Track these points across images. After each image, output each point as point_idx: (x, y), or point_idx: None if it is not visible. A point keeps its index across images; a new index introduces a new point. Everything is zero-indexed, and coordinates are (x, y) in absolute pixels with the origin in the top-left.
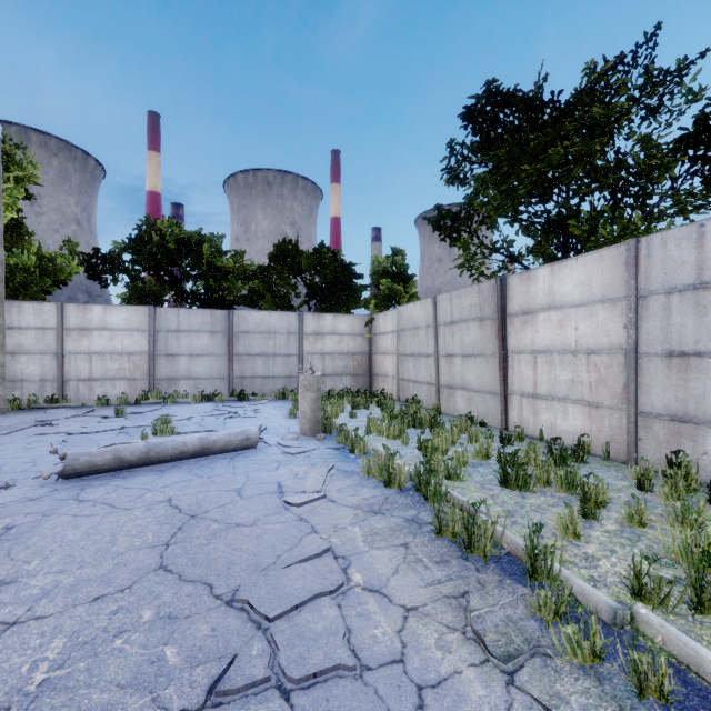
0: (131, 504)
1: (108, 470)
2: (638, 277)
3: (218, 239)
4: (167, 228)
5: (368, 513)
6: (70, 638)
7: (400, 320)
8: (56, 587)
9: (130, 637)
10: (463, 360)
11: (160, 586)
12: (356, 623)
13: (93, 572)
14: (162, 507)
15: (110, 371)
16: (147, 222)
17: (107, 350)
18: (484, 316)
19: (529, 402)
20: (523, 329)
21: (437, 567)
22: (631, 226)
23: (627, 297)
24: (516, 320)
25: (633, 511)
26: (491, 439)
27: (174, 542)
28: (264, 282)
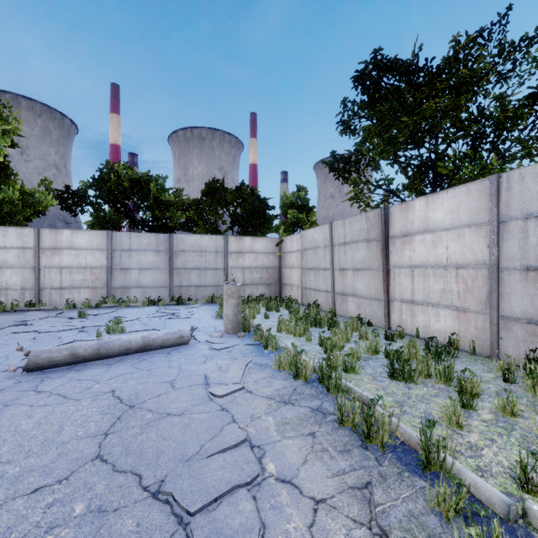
0: (80, 395)
1: (65, 364)
2: (499, 205)
3: (162, 179)
4: (122, 170)
5: (279, 403)
6: (3, 534)
7: (303, 241)
8: (1, 478)
9: (60, 533)
10: (354, 273)
11: (95, 476)
12: (270, 517)
13: (37, 462)
14: (106, 397)
15: (76, 281)
16: (107, 166)
17: (74, 265)
18: (371, 238)
19: (407, 307)
20: (403, 248)
21: (341, 456)
22: (489, 166)
23: (490, 222)
24: (396, 241)
25: (506, 403)
26: (379, 337)
27: (113, 432)
28: (198, 212)
